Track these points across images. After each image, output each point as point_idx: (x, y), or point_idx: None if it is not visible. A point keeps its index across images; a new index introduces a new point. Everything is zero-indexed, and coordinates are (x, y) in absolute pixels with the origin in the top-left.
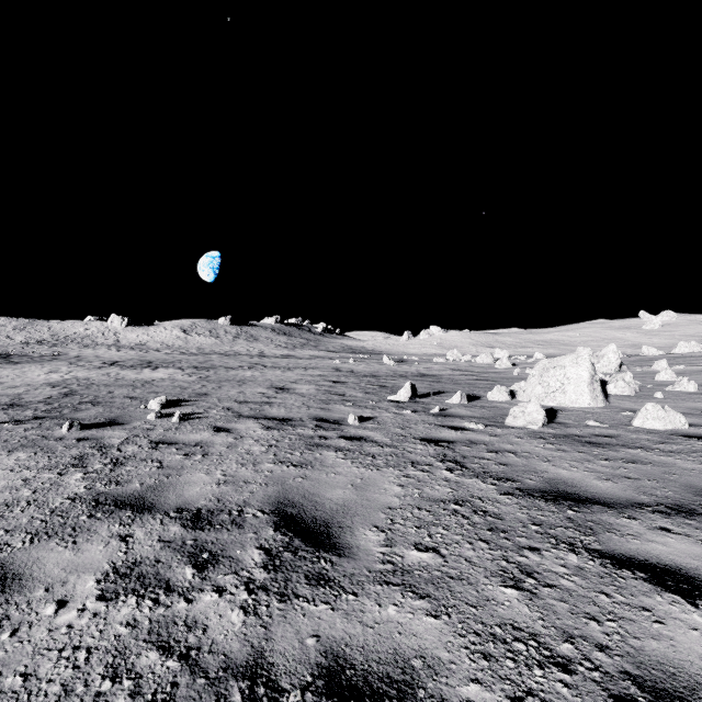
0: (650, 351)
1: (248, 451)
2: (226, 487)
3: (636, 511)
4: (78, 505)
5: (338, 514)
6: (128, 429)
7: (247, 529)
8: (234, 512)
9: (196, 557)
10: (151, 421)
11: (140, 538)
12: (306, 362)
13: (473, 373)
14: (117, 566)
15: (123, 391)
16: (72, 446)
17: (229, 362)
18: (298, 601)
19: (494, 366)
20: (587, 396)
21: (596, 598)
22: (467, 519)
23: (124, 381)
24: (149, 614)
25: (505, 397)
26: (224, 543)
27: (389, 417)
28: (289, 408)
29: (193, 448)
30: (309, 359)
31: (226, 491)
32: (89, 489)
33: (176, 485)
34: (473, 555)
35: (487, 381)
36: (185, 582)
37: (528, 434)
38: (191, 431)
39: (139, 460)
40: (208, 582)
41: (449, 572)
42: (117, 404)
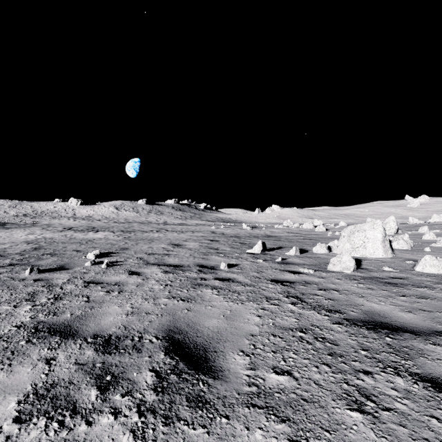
0: (414, 221)
1: (151, 289)
2: (132, 317)
3: (438, 338)
4: (21, 331)
5: (213, 340)
6: (71, 272)
7: (144, 353)
8: (135, 338)
9: (101, 379)
10: (88, 267)
11: (61, 360)
12: (193, 228)
13: (301, 235)
14: (38, 387)
15: (73, 246)
16: (29, 285)
17: (144, 228)
18: (180, 424)
19: (314, 230)
20: (381, 250)
21: (429, 422)
22: (311, 345)
23: (75, 239)
24: (53, 438)
25: (324, 251)
26: (125, 366)
27: (248, 264)
28: (181, 258)
29: (113, 286)
30: (195, 226)
31: (132, 321)
32: (32, 319)
33: (96, 315)
34: (320, 378)
35: (311, 240)
36: (89, 404)
37: (344, 277)
38: (113, 274)
39: (74, 295)
40: (108, 404)
41: (302, 394)
42: (67, 255)
